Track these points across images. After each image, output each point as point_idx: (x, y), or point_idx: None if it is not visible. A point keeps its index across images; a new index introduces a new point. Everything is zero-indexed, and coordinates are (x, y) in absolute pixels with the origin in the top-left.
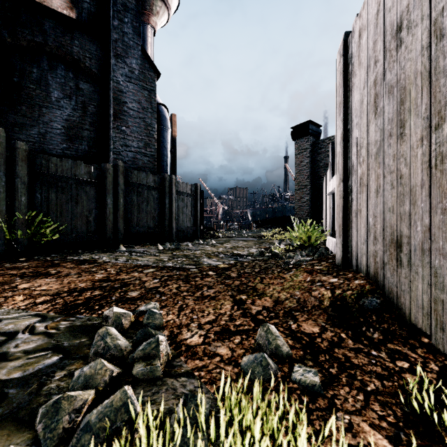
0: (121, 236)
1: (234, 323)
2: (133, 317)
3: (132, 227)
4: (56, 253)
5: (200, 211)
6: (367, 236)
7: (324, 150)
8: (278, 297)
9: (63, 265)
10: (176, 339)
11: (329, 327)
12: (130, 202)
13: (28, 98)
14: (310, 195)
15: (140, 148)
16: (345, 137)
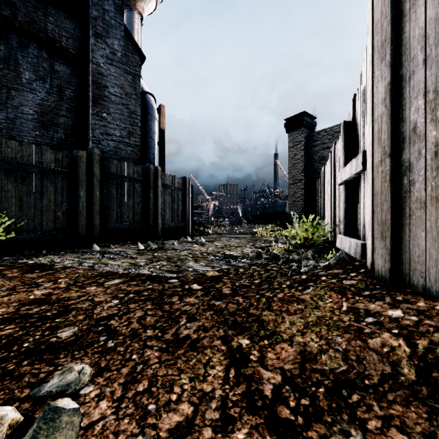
0: (98, 234)
1: (231, 434)
2: (26, 409)
3: (111, 223)
4: (13, 255)
5: (188, 206)
6: None
7: (319, 143)
8: (304, 347)
9: (6, 273)
10: None
11: None
12: (109, 195)
13: None
14: (304, 189)
15: (123, 137)
16: (394, 90)
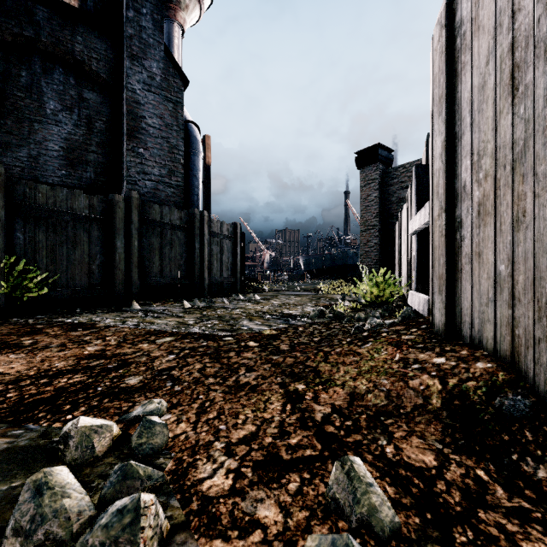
0: (136, 290)
1: (287, 440)
2: (121, 428)
3: (150, 278)
4: (45, 314)
5: (240, 257)
6: (495, 293)
7: (397, 181)
8: (354, 389)
9: (47, 331)
10: (184, 479)
11: (451, 453)
12: (148, 245)
13: (15, 109)
14: (379, 237)
15: (163, 176)
16: (449, 146)
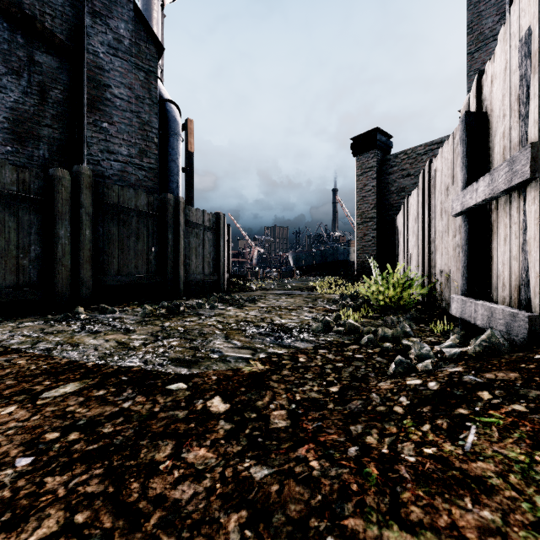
0: (87, 291)
1: None
2: None
3: (109, 276)
4: None
5: (223, 252)
6: None
7: (397, 169)
8: None
9: None
10: None
11: None
12: (106, 235)
13: None
14: (377, 231)
15: (132, 157)
16: None
